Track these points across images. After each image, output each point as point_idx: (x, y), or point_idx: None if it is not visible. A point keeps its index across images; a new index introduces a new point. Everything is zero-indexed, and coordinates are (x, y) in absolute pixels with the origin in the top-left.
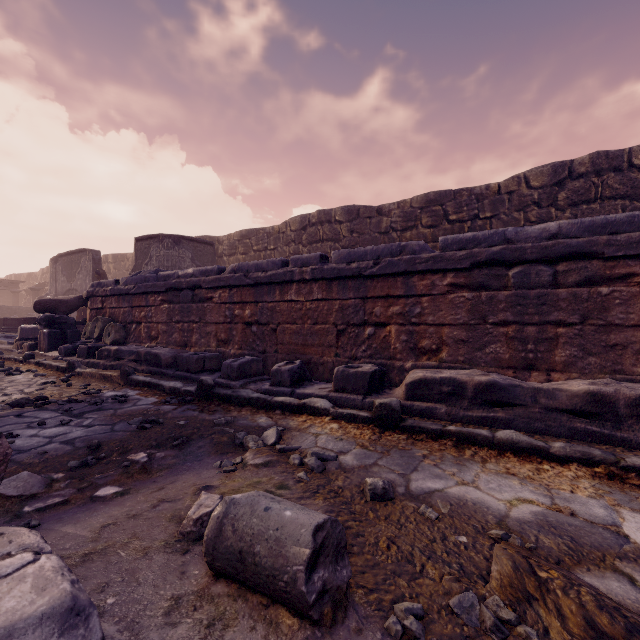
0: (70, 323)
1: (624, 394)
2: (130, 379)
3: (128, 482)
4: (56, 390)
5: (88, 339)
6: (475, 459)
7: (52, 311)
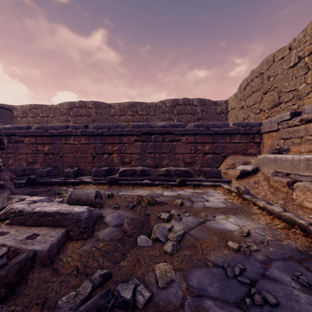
0: None
1: (173, 169)
2: None
3: None
4: None
5: None
6: (137, 188)
7: None
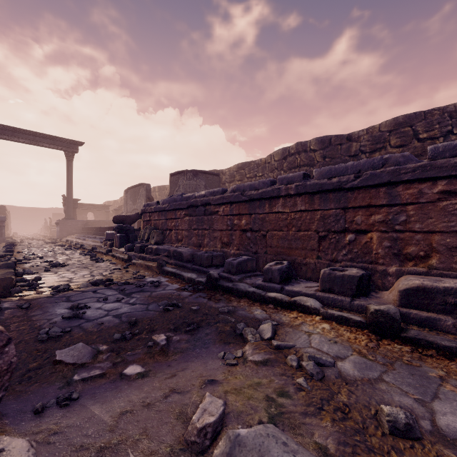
0: (131, 230)
1: None
2: (163, 269)
3: (149, 362)
4: (119, 274)
5: (141, 240)
6: None
7: (122, 222)
